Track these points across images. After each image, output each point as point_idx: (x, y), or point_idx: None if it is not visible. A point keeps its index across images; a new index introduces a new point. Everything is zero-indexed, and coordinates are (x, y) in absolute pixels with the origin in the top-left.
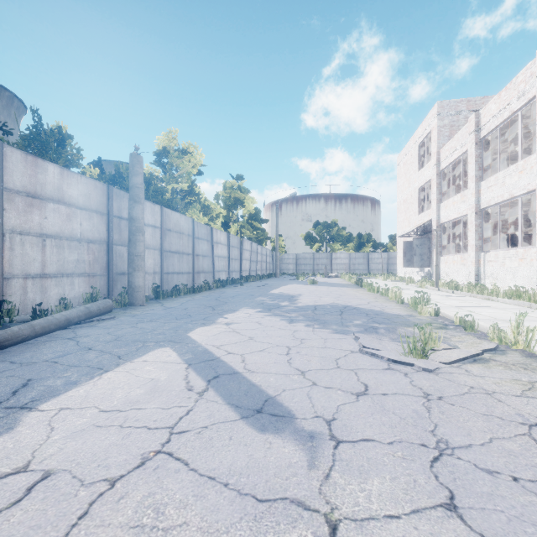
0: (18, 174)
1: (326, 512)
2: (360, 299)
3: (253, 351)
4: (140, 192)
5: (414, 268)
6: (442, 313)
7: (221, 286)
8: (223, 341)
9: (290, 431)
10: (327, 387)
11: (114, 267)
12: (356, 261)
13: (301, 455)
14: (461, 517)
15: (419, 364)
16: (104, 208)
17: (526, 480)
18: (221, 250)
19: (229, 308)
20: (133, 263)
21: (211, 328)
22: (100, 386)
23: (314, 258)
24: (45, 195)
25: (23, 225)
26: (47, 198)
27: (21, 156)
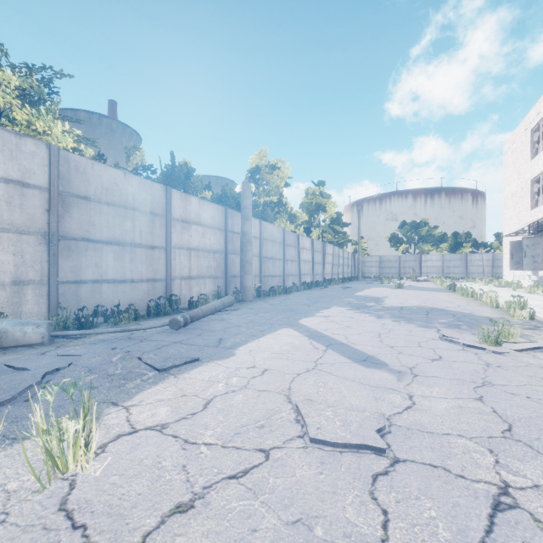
0: (178, 208)
1: (407, 392)
2: (450, 302)
3: (352, 333)
4: (249, 212)
5: (525, 271)
6: (538, 317)
7: (307, 288)
8: (327, 327)
9: (385, 369)
10: (410, 355)
11: (229, 271)
12: (450, 263)
13: (393, 377)
14: (482, 402)
15: (490, 349)
16: (223, 226)
17: (535, 398)
18: (306, 255)
19: (322, 306)
20: (244, 268)
21: (314, 319)
22: (262, 343)
23: (400, 260)
24: (191, 220)
25: (180, 242)
26: (192, 222)
27: (179, 195)
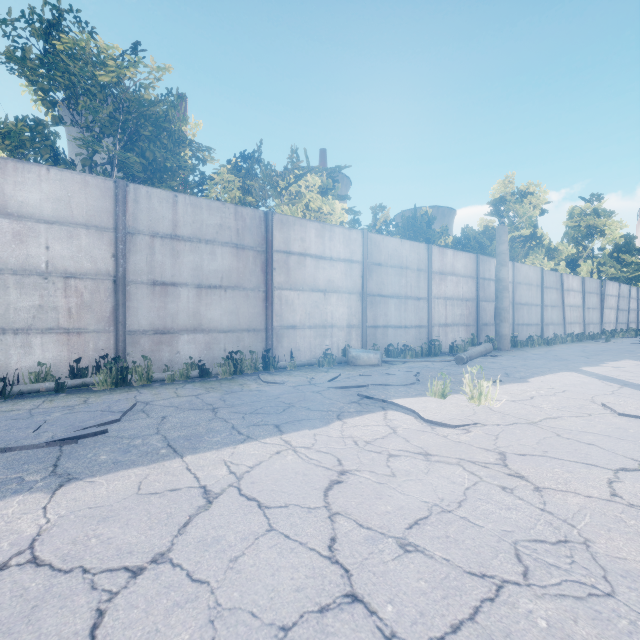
0: (436, 262)
1: None
2: None
3: None
4: (506, 257)
5: None
6: None
7: (577, 340)
8: (618, 374)
9: None
10: None
11: (480, 319)
12: None
13: None
14: None
15: None
16: (474, 273)
17: None
18: (572, 298)
19: (606, 358)
20: (500, 315)
21: (599, 368)
22: (549, 378)
23: None
24: (446, 271)
25: (438, 293)
26: (447, 273)
27: (437, 250)
